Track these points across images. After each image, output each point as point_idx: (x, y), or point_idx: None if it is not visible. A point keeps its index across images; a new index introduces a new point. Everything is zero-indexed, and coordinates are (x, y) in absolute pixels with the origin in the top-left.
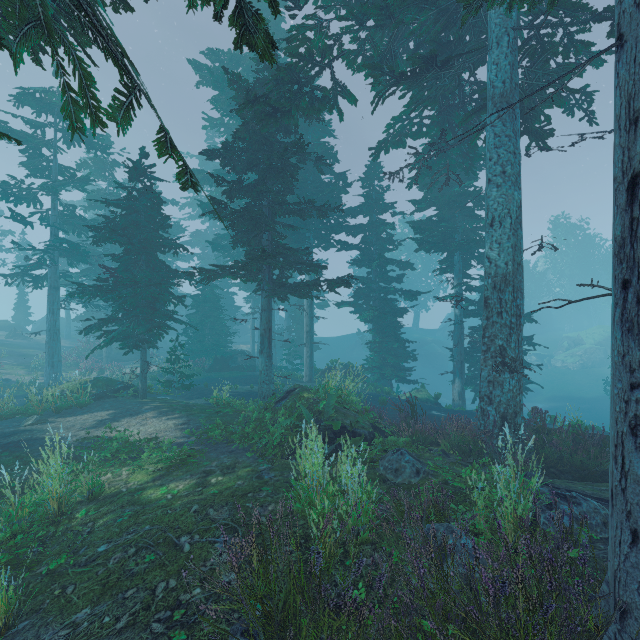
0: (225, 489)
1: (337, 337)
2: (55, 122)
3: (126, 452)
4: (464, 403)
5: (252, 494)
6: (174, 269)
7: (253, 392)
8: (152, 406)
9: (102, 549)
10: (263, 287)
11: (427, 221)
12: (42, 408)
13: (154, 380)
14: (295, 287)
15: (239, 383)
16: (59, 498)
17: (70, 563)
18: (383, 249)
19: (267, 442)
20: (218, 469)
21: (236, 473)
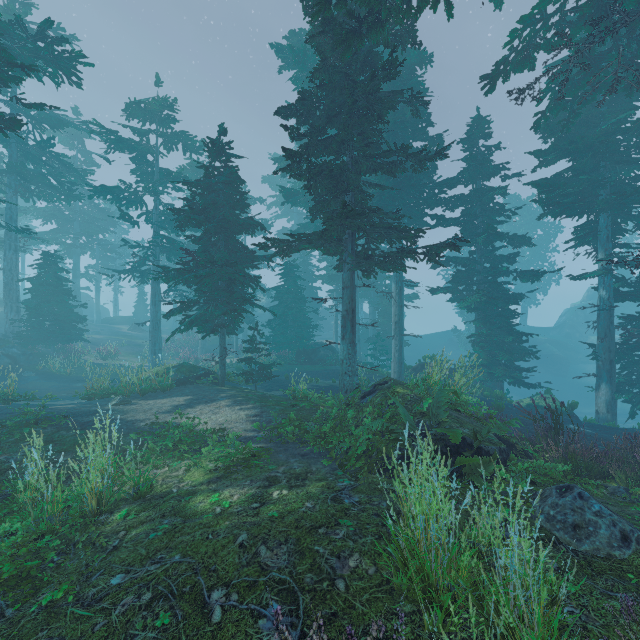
0: (288, 513)
1: (426, 335)
2: (157, 129)
3: (188, 443)
4: (614, 417)
5: (324, 530)
6: (253, 252)
7: (335, 387)
8: (228, 394)
9: (115, 583)
10: (345, 260)
11: (555, 178)
12: (129, 389)
13: (239, 370)
14: (384, 258)
15: (320, 377)
16: (100, 493)
17: (68, 600)
18: (491, 222)
19: (349, 448)
20: (284, 479)
21: (306, 488)
